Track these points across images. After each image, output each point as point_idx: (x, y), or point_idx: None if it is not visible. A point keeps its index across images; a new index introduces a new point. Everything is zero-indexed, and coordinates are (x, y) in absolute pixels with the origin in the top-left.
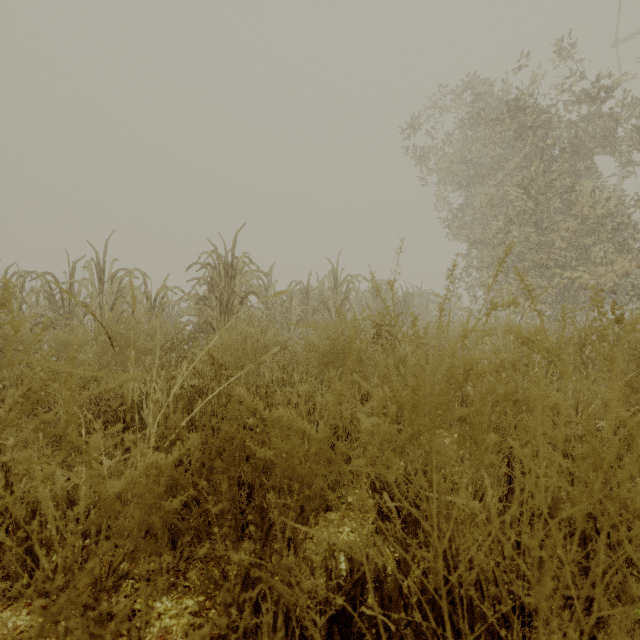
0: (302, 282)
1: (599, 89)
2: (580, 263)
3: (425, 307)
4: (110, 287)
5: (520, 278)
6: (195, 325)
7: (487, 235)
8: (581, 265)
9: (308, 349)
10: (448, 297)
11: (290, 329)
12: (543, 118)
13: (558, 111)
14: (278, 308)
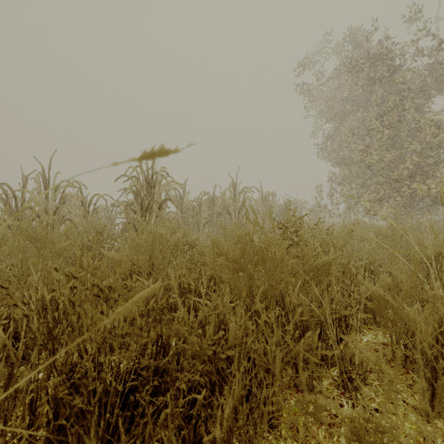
0: (209, 193)
1: (442, 40)
2: (424, 177)
3: (299, 212)
4: (53, 195)
5: (375, 190)
6: (122, 226)
7: (348, 158)
8: (425, 179)
9: (216, 252)
10: (316, 205)
11: (199, 229)
12: (395, 65)
13: (406, 61)
14: (190, 212)
